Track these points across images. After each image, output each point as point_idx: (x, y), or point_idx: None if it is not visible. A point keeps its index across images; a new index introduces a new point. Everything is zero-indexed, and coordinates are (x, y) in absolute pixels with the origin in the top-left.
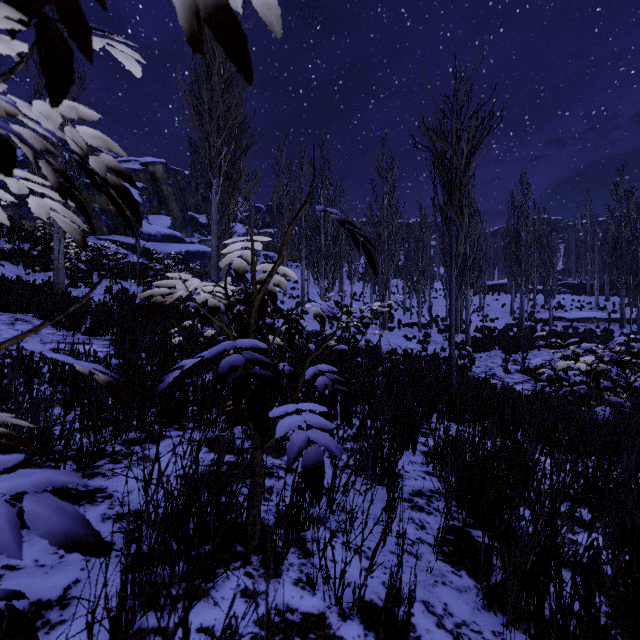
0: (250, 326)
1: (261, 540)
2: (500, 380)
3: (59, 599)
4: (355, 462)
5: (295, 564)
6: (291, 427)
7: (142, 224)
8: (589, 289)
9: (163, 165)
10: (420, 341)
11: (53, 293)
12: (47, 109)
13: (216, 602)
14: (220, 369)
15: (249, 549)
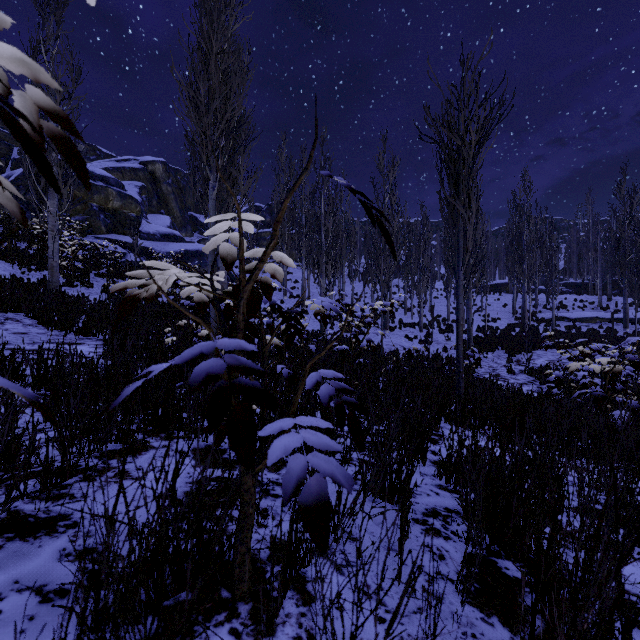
0: (237, 323)
1: (252, 581)
2: (504, 381)
3: None
4: (363, 482)
5: (293, 614)
6: (287, 450)
7: (141, 223)
8: (591, 289)
9: (163, 164)
10: (422, 341)
11: (47, 292)
12: None
13: None
14: (192, 378)
15: (236, 595)
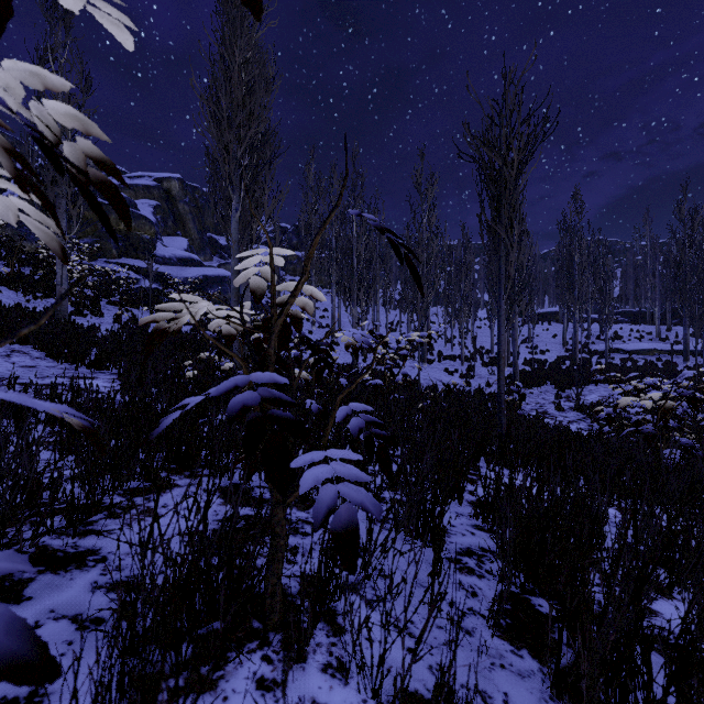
0: (269, 357)
1: (283, 613)
2: (552, 418)
3: (29, 696)
4: (394, 518)
5: (323, 644)
6: (318, 480)
7: (156, 246)
8: (649, 318)
9: (179, 181)
10: (463, 375)
11: (55, 322)
12: (4, 77)
13: (225, 697)
14: (229, 410)
15: (268, 626)
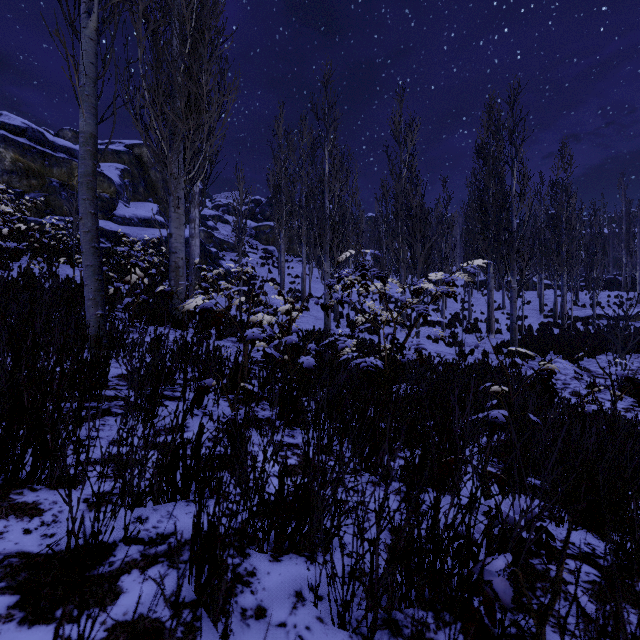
0: None
1: None
2: (598, 404)
3: None
4: None
5: None
6: None
7: (117, 206)
8: (624, 284)
9: (150, 148)
10: (451, 343)
11: None
12: None
13: None
14: None
15: None
